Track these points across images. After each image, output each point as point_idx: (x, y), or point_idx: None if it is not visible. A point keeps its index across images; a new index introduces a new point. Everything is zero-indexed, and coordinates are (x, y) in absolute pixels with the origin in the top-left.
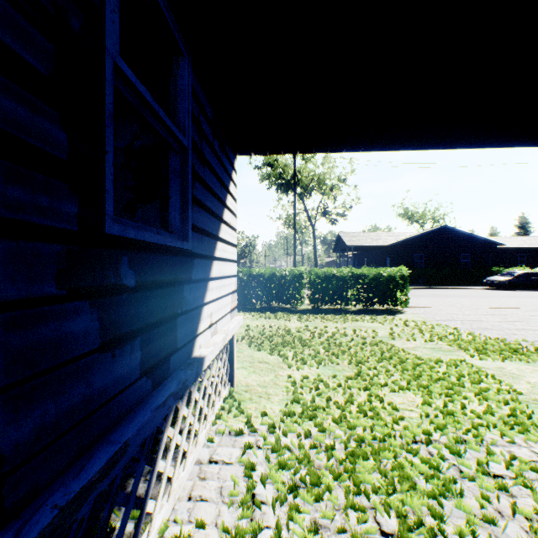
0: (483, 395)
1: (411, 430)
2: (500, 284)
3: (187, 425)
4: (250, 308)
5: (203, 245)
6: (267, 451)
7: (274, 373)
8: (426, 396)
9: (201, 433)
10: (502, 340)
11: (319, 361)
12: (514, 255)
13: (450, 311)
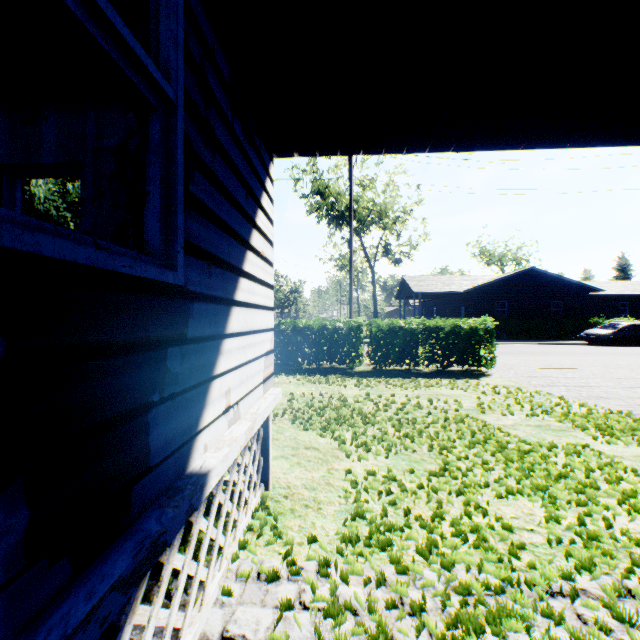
0: (633, 504)
1: (542, 572)
2: (601, 338)
3: (182, 585)
4: (294, 369)
5: (212, 281)
6: (317, 615)
7: (326, 466)
8: (549, 505)
9: (211, 581)
10: (628, 415)
11: (389, 447)
12: (613, 303)
13: (547, 373)
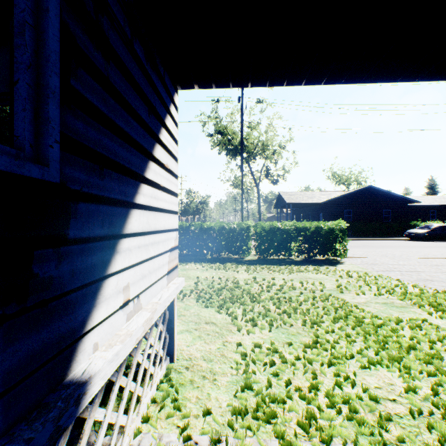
0: None
1: None
2: (419, 236)
3: None
4: (201, 258)
5: (106, 183)
6: None
7: (221, 339)
8: (406, 376)
9: None
10: None
11: (271, 322)
12: (426, 211)
13: (385, 261)
